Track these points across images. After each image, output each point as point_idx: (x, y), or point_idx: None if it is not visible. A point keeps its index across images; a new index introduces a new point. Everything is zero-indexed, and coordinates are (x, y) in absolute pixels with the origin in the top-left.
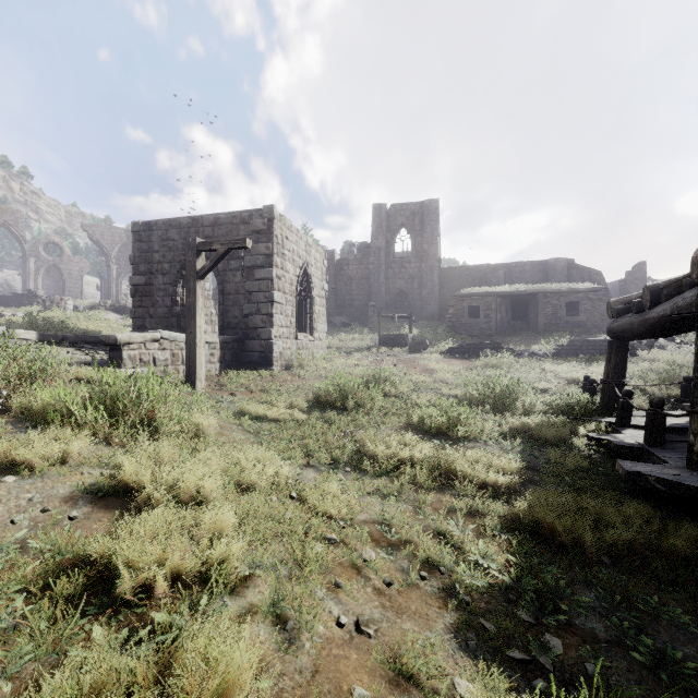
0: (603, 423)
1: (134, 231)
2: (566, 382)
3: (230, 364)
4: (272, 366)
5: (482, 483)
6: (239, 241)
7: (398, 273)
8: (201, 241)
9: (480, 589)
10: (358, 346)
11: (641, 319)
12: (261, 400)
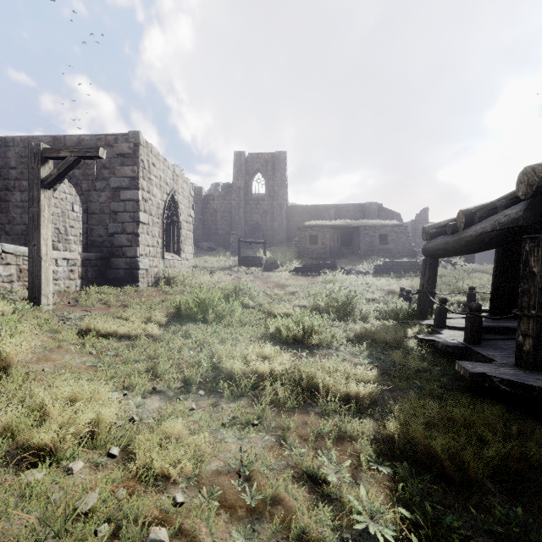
0: (424, 325)
1: None
2: (386, 293)
3: (94, 281)
4: (137, 283)
5: (344, 396)
6: (91, 149)
7: (255, 208)
8: (46, 147)
9: None
10: (221, 266)
11: (457, 238)
12: (116, 316)
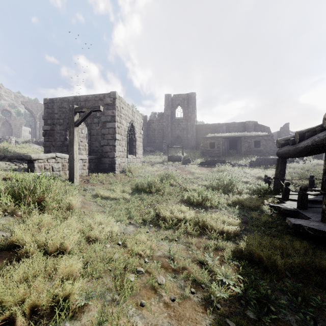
0: (276, 198)
1: (45, 103)
2: (256, 178)
3: (94, 170)
4: (115, 171)
5: (221, 231)
6: (96, 107)
7: (177, 127)
8: (76, 107)
9: (225, 298)
10: (157, 161)
11: (294, 147)
12: (108, 188)
